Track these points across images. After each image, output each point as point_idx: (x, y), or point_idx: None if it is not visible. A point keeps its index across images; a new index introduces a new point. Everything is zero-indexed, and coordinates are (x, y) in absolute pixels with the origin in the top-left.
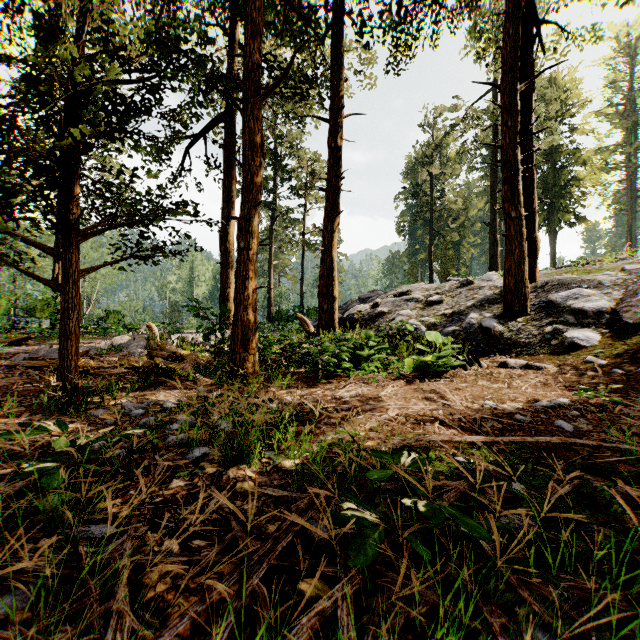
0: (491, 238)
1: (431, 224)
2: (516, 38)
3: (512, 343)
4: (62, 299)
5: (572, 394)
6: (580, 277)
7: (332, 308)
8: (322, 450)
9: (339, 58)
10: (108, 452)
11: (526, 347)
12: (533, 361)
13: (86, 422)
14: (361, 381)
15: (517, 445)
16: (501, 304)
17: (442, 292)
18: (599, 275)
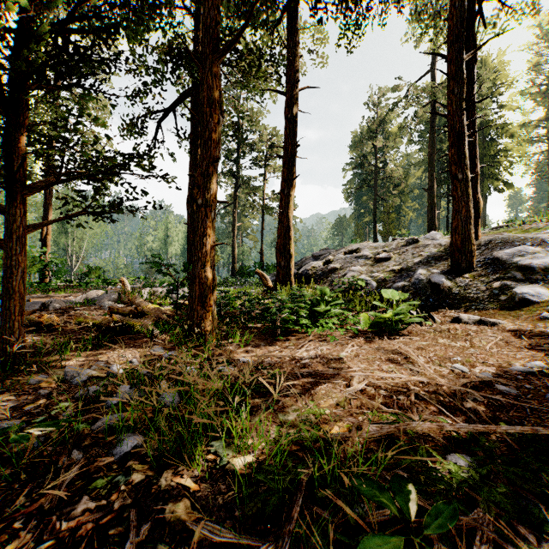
0: (429, 202)
1: (375, 190)
2: (462, 10)
3: (461, 298)
4: (5, 256)
5: (546, 357)
6: (522, 235)
7: (289, 264)
8: (282, 450)
9: (295, 36)
10: (8, 451)
11: (475, 302)
12: (485, 316)
13: (18, 393)
14: (319, 339)
15: (524, 436)
16: (447, 261)
17: (389, 250)
18: (540, 233)
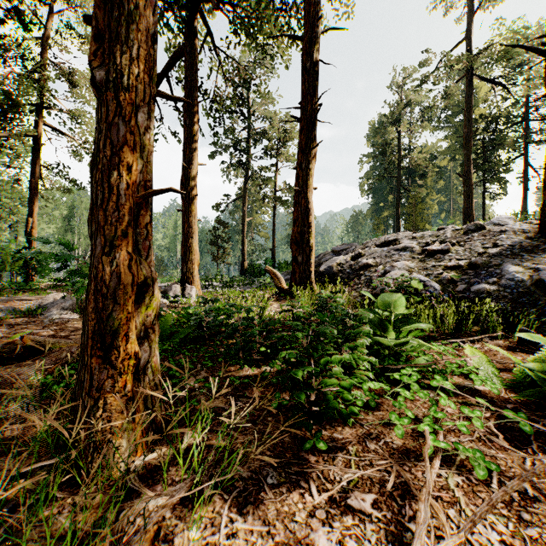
0: (465, 190)
1: (398, 180)
2: None
3: None
4: None
5: None
6: None
7: (308, 260)
8: None
9: None
10: None
11: None
12: None
13: None
14: (437, 459)
15: None
16: None
17: (442, 240)
18: None
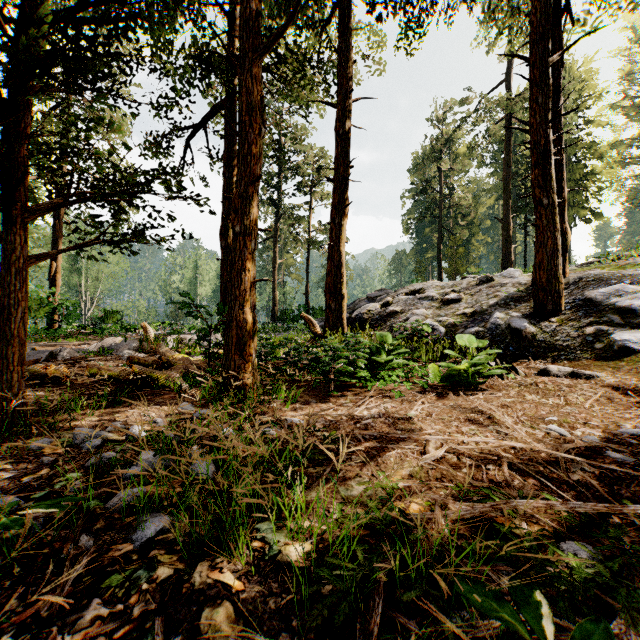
0: (504, 235)
1: (440, 221)
2: (548, 4)
3: (547, 346)
4: (1, 293)
5: None
6: (619, 272)
7: (340, 307)
8: (350, 537)
9: (348, 38)
10: None
11: (564, 351)
12: (578, 368)
13: (16, 460)
14: (382, 394)
15: None
16: (529, 302)
17: (459, 290)
18: (639, 270)
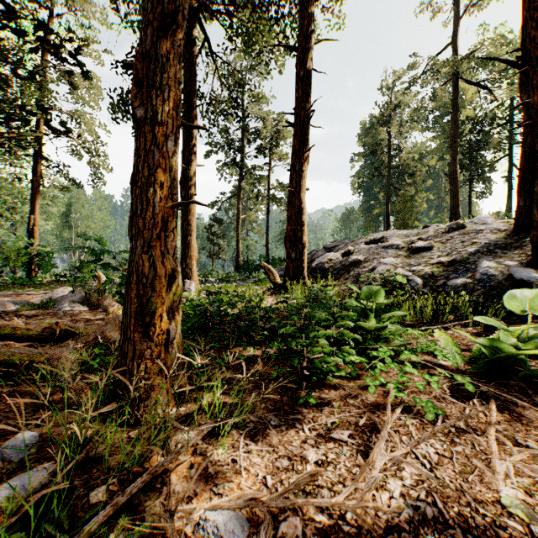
0: (452, 189)
1: (388, 179)
2: None
3: None
4: None
5: None
6: None
7: (301, 256)
8: None
9: None
10: None
11: None
12: None
13: None
14: (399, 408)
15: None
16: (521, 249)
17: (426, 238)
18: None
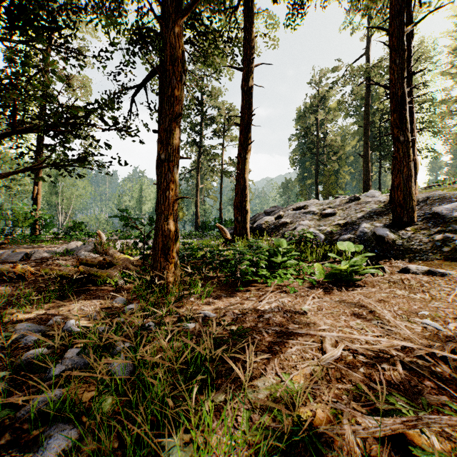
0: (364, 166)
1: (317, 157)
2: None
3: (404, 249)
4: None
5: None
6: None
7: (245, 219)
8: None
9: (250, 19)
10: None
11: (418, 253)
12: (431, 267)
13: None
14: (279, 290)
15: None
16: (388, 215)
17: (334, 206)
18: None
